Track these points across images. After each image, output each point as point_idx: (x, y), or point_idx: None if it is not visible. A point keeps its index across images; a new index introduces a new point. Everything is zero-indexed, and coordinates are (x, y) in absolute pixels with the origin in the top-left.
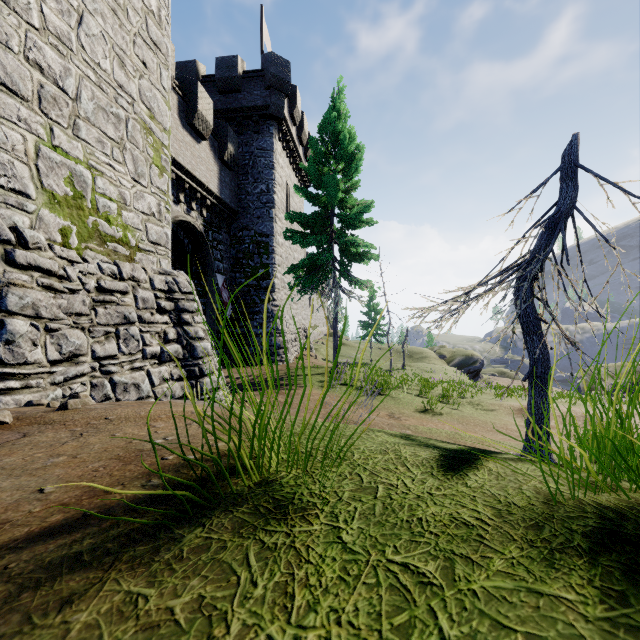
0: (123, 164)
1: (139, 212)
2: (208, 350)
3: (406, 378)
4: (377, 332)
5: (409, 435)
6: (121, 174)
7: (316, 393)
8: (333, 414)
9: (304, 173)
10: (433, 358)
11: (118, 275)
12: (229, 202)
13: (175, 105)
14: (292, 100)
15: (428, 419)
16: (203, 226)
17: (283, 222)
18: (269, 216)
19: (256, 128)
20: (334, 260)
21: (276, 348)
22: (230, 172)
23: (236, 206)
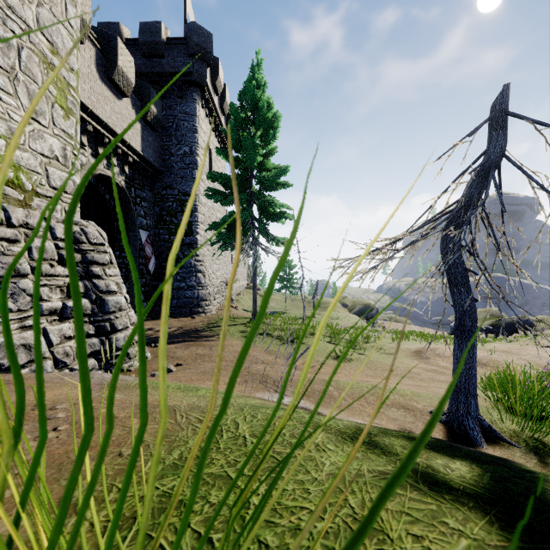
0: (14, 96)
1: (37, 153)
2: (121, 304)
3: (317, 325)
4: (291, 285)
5: (357, 430)
6: (11, 107)
7: (236, 344)
8: (251, 370)
9: (226, 141)
10: (338, 307)
11: (4, 220)
12: (152, 161)
13: (92, 57)
14: (214, 71)
15: (341, 366)
16: (125, 182)
17: (206, 183)
18: (192, 177)
19: (179, 93)
20: (253, 219)
21: (199, 300)
22: (153, 132)
23: (160, 166)
